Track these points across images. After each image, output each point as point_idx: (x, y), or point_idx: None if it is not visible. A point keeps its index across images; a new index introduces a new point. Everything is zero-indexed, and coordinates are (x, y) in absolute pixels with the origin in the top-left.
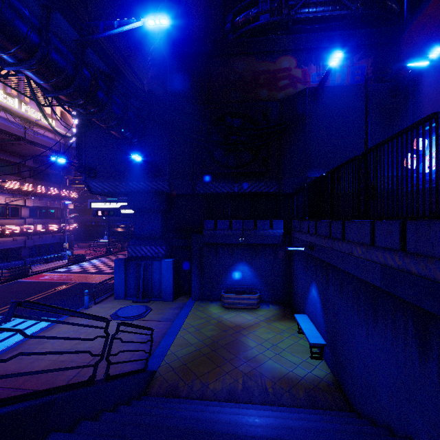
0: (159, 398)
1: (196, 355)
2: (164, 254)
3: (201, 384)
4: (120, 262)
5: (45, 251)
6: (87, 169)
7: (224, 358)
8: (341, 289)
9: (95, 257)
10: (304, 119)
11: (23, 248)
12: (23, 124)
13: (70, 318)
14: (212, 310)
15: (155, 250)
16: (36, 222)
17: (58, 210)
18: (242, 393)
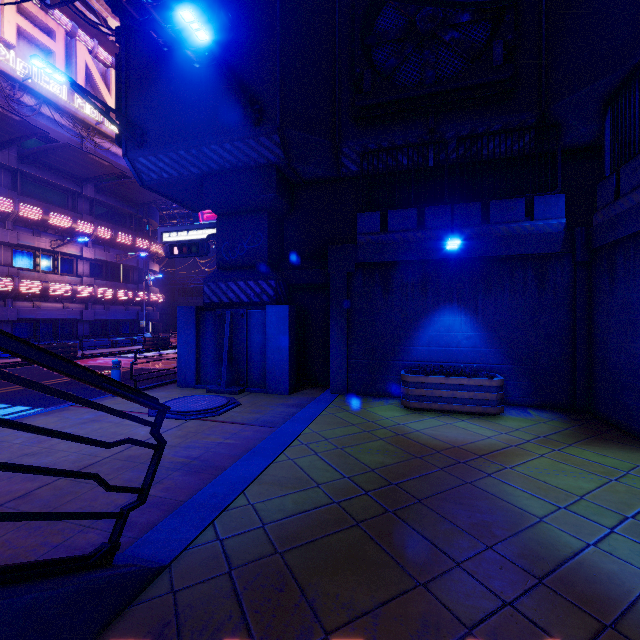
0: None
1: (326, 522)
2: (273, 297)
3: None
4: (187, 313)
5: (115, 332)
6: (124, 122)
7: (437, 547)
8: None
9: None
10: None
11: (79, 322)
12: (78, 130)
13: (70, 408)
14: (378, 411)
15: (255, 289)
16: (100, 284)
17: (134, 270)
18: None
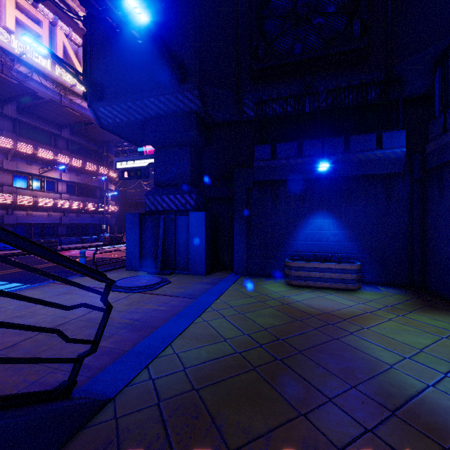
0: None
1: (231, 367)
2: (194, 206)
3: None
4: (133, 217)
5: (84, 232)
6: (88, 82)
7: (314, 387)
8: None
9: None
10: None
11: (59, 225)
12: (58, 90)
13: (50, 284)
14: (269, 287)
15: (181, 200)
16: (73, 199)
17: (97, 189)
18: None
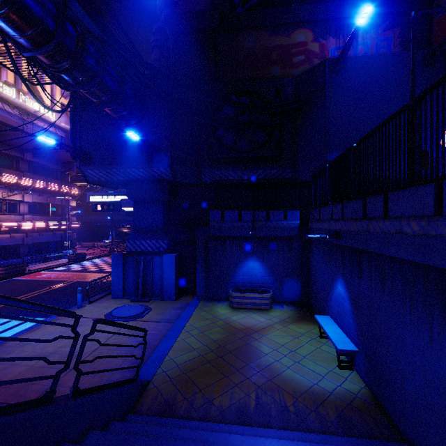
0: (150, 417)
1: (199, 362)
2: (166, 249)
3: (203, 399)
4: (118, 258)
5: (45, 250)
6: (81, 154)
7: (232, 366)
8: (382, 281)
9: (97, 256)
10: (324, 94)
11: (21, 246)
12: (21, 116)
13: (59, 318)
14: (219, 310)
15: (156, 244)
16: (36, 219)
17: (59, 207)
18: (255, 412)
